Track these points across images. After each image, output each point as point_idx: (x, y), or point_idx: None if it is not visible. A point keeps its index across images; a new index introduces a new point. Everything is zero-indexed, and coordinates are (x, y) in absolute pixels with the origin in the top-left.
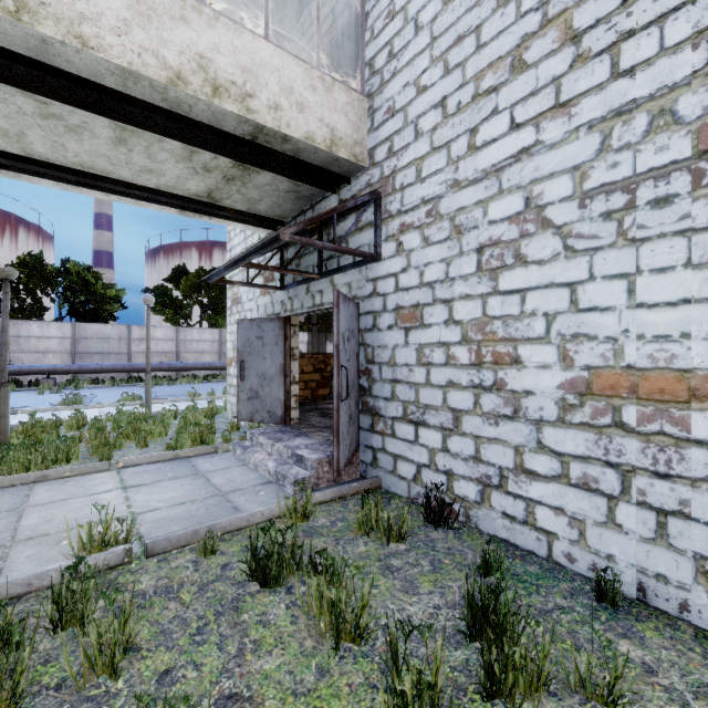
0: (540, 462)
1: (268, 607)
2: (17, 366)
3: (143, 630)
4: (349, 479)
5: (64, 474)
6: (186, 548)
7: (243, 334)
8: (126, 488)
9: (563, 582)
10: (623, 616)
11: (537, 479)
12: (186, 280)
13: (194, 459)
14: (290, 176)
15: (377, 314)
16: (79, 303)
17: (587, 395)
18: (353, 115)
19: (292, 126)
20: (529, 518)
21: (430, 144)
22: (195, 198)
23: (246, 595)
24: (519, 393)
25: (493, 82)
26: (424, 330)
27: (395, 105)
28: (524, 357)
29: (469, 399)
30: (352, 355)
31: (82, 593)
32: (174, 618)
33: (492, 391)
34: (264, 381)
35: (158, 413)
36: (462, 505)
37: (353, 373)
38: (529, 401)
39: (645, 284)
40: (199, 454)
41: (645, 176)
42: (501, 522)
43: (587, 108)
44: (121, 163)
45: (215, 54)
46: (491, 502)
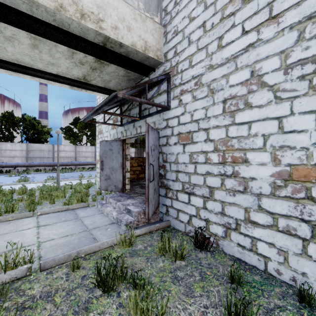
0: (260, 217)
1: (105, 308)
2: None
3: None
4: (154, 221)
5: (8, 218)
6: (64, 264)
7: (103, 148)
8: (39, 226)
9: (276, 287)
10: None
11: (258, 226)
12: (79, 124)
13: (76, 210)
14: (124, 67)
15: (168, 137)
16: (30, 134)
17: (289, 180)
18: (156, 35)
19: (124, 38)
20: (253, 247)
21: (197, 47)
22: (77, 80)
23: (93, 298)
24: (247, 178)
25: (232, 10)
26: (193, 145)
27: (178, 29)
28: (250, 159)
29: (218, 182)
30: (155, 158)
31: None
32: None
33: (231, 177)
34: (113, 171)
35: (62, 186)
36: (214, 238)
37: (156, 167)
38: (253, 183)
39: None
40: (80, 207)
41: None
42: (237, 249)
43: (289, 17)
44: (37, 59)
45: None
46: (231, 237)
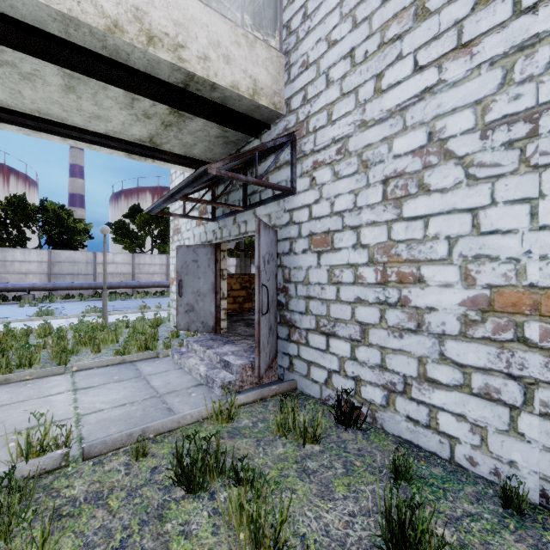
0: (442, 372)
1: (191, 515)
2: (3, 285)
3: (67, 542)
4: (269, 381)
5: (24, 377)
6: (121, 450)
7: (181, 258)
8: (76, 390)
9: (467, 485)
10: (530, 524)
11: (439, 387)
12: (140, 216)
13: (138, 363)
14: (218, 122)
15: (293, 240)
16: (54, 234)
17: (489, 312)
18: (272, 69)
19: (219, 75)
20: (432, 422)
21: (340, 90)
22: (139, 143)
23: (171, 501)
24: (422, 309)
25: (398, 31)
26: (334, 253)
27: (309, 59)
28: (427, 277)
29: (375, 314)
30: (271, 275)
31: (9, 505)
32: (99, 529)
33: (397, 307)
34: (199, 297)
35: (113, 323)
36: (369, 407)
37: (272, 290)
38: (432, 316)
39: (548, 208)
40: (143, 358)
41: (548, 105)
42: (405, 425)
43: (489, 46)
44: (72, 109)
45: (149, 8)
46: (396, 406)
